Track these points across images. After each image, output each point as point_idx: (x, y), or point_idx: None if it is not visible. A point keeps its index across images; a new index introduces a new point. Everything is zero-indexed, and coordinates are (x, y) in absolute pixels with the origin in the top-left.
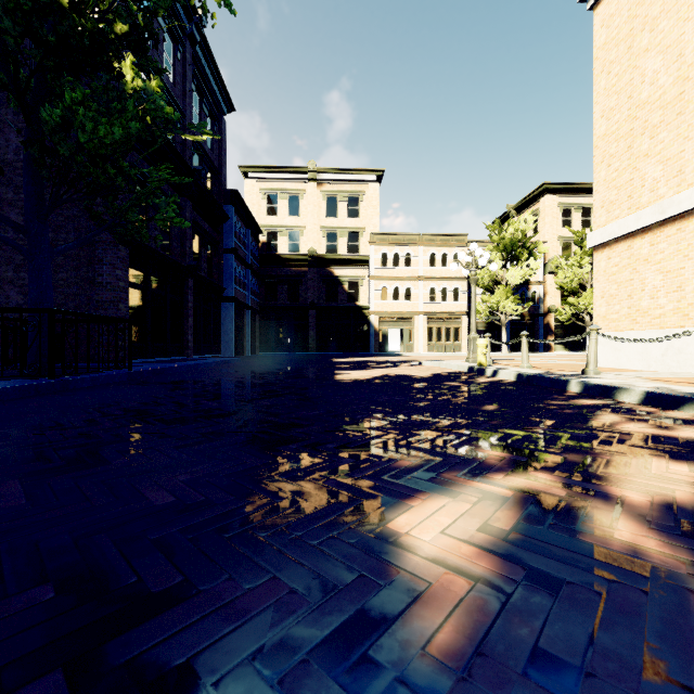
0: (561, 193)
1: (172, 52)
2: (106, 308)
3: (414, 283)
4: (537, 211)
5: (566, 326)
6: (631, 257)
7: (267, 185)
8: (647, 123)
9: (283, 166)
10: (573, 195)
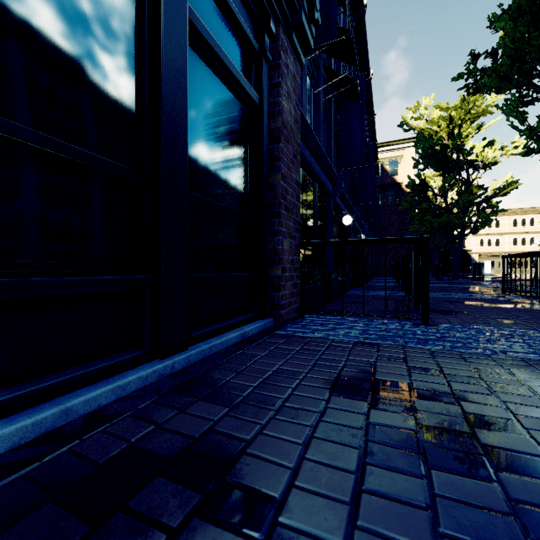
0: None
1: None
2: None
3: (502, 236)
4: None
5: None
6: None
7: None
8: None
9: None
10: None
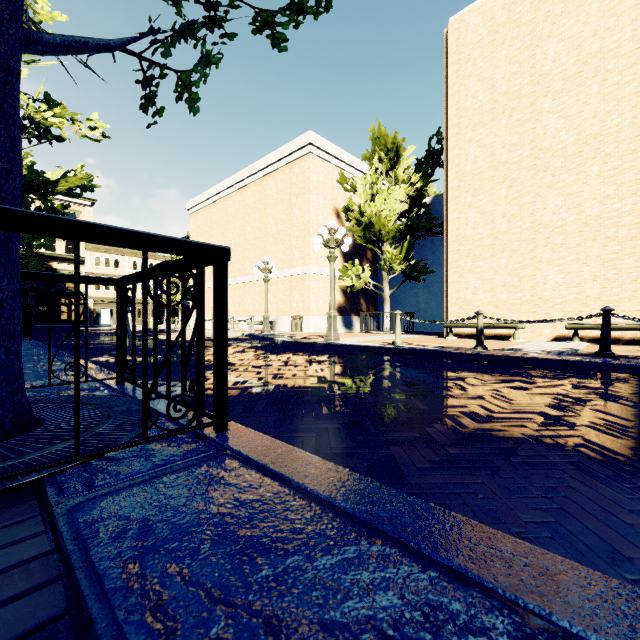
0: None
1: None
2: None
3: None
4: None
5: None
6: None
7: None
8: None
9: None
10: None
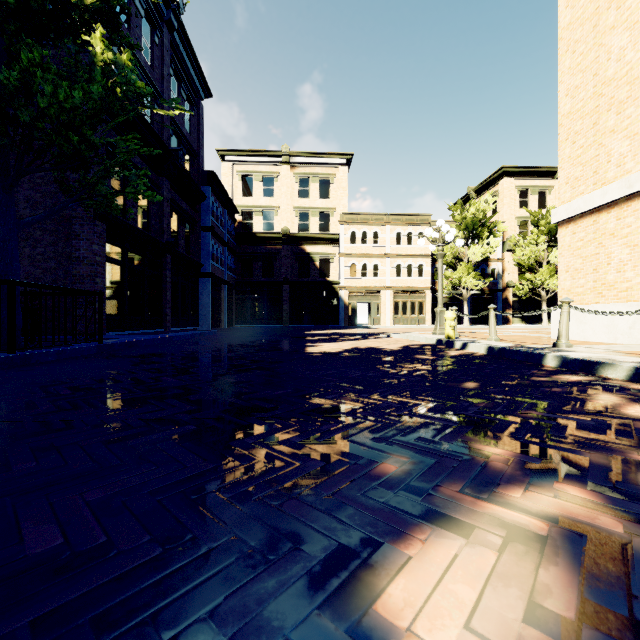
0: (518, 176)
1: (151, 37)
2: (83, 282)
3: (381, 260)
4: (496, 193)
5: (523, 301)
6: (597, 232)
7: (243, 168)
8: (614, 99)
9: (258, 150)
10: (529, 178)
